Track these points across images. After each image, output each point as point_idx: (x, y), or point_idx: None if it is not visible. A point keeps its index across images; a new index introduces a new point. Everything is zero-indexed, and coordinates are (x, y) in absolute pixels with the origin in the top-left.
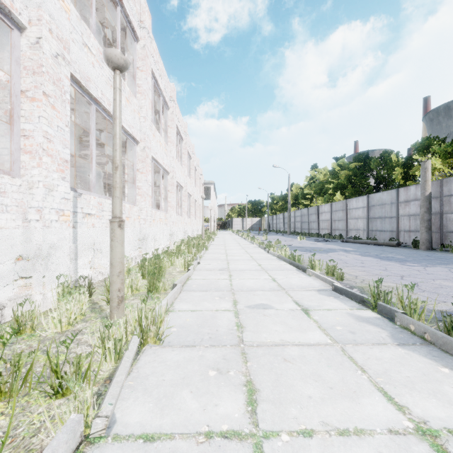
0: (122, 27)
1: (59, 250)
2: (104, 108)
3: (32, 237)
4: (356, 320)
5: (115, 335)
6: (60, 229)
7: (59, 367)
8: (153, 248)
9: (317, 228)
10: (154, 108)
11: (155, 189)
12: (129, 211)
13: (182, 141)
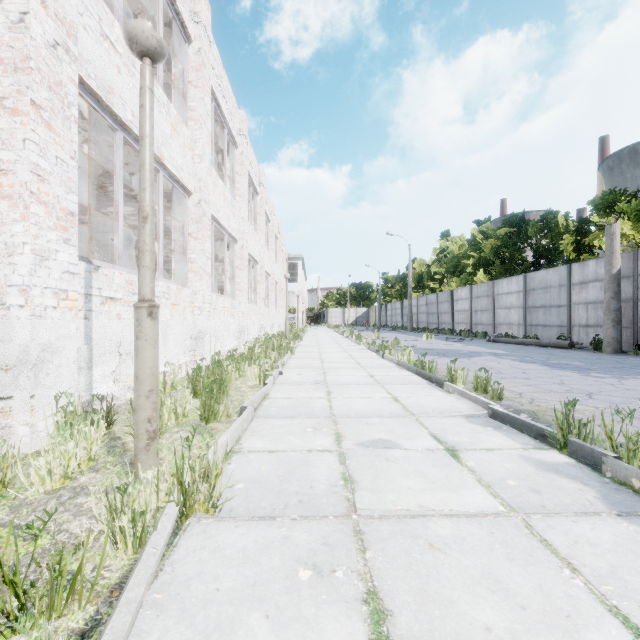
0: (166, 21)
1: (60, 355)
2: (136, 138)
3: (12, 333)
4: (537, 469)
5: (137, 500)
6: (61, 321)
7: (18, 575)
8: (213, 351)
9: (450, 322)
10: (216, 147)
11: (218, 265)
12: (177, 296)
13: (256, 196)
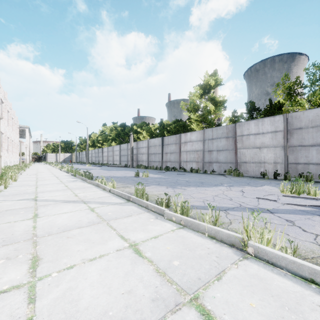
0: None
1: None
2: None
3: None
4: (68, 177)
5: None
6: None
7: None
8: None
9: (102, 160)
10: None
11: None
12: None
13: (2, 103)
